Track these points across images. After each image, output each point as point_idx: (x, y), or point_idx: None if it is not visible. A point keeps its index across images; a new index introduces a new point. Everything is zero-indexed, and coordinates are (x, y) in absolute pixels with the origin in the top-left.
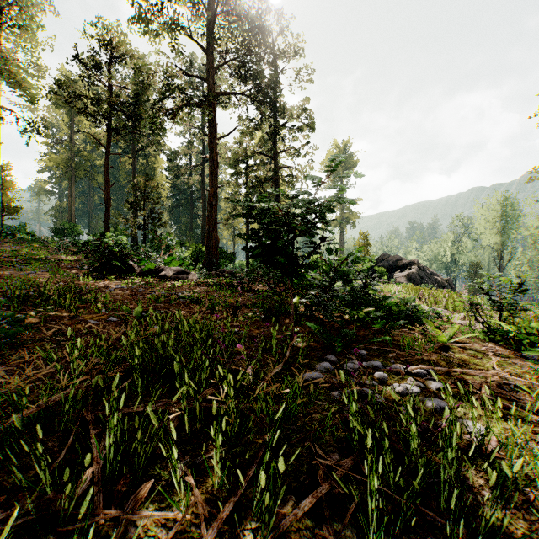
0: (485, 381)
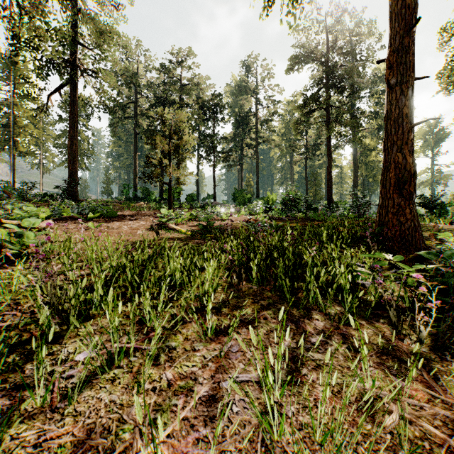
0: None
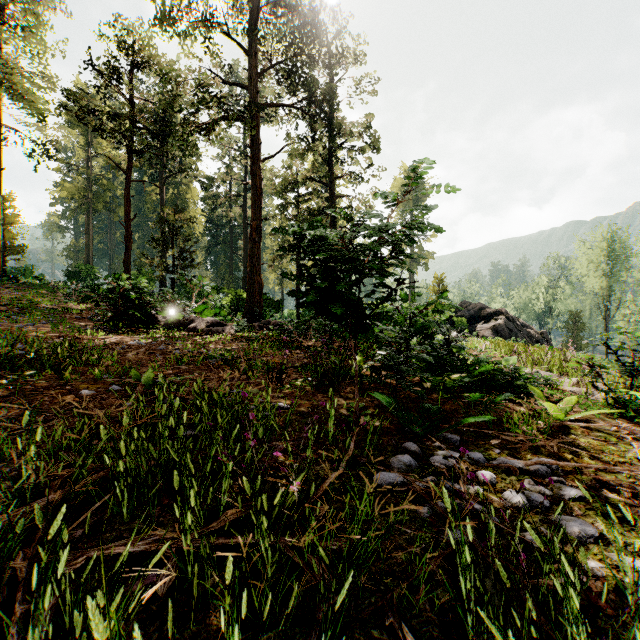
0: (638, 485)
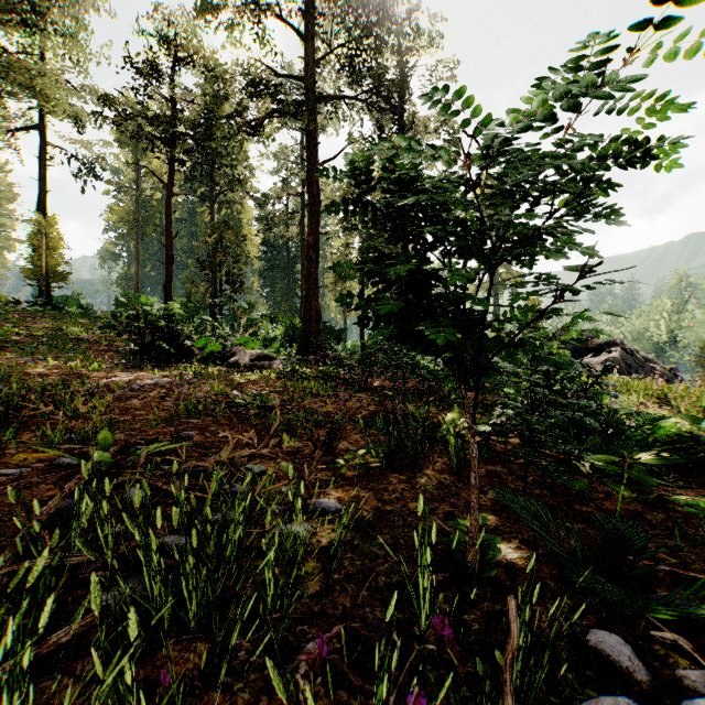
0: None
